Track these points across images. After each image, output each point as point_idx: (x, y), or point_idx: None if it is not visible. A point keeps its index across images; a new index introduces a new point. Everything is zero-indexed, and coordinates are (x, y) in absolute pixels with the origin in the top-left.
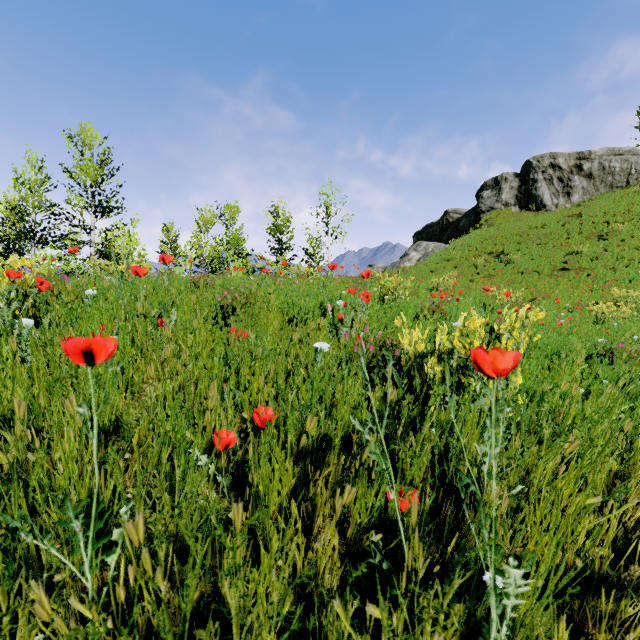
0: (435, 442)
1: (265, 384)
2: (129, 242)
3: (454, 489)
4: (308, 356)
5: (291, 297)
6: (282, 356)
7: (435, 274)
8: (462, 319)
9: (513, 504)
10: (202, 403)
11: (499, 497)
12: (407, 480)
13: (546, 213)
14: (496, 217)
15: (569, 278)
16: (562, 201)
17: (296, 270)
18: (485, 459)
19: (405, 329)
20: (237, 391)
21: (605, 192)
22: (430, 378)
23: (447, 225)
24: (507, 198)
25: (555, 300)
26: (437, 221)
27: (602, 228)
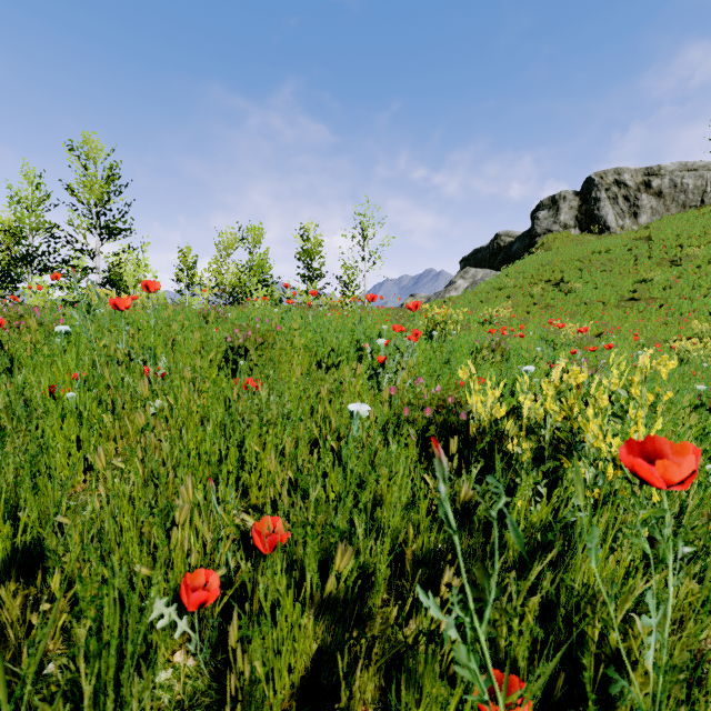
0: (546, 586)
1: (278, 468)
2: (137, 268)
3: (576, 661)
4: (340, 429)
5: (321, 333)
6: (305, 419)
7: (486, 305)
8: (558, 372)
9: (679, 694)
10: (173, 512)
11: (656, 682)
12: (501, 651)
13: (610, 236)
14: (554, 240)
15: (639, 309)
16: (628, 222)
17: (328, 300)
18: (650, 640)
19: (474, 384)
20: (240, 473)
21: (677, 212)
22: (509, 452)
23: (498, 250)
24: (566, 219)
25: (625, 335)
26: (487, 245)
27: (675, 253)
